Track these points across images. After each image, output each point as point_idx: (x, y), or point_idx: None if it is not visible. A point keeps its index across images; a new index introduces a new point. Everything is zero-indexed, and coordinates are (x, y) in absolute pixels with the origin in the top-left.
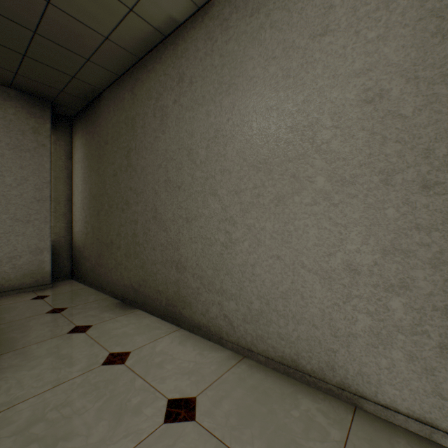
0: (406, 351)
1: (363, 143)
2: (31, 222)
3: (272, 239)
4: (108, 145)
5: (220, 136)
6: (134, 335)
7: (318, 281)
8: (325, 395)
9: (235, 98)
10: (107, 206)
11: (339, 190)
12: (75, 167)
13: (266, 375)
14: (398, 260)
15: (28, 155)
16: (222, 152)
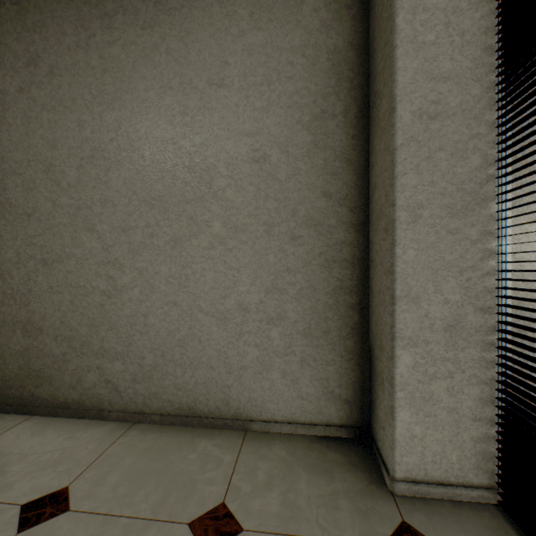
0: (281, 370)
1: (252, 196)
2: None
3: (169, 284)
4: None
5: (100, 157)
6: None
7: (215, 323)
8: (222, 430)
9: (122, 116)
10: None
11: (233, 236)
12: None
13: (162, 433)
14: (276, 297)
15: None
16: (104, 178)
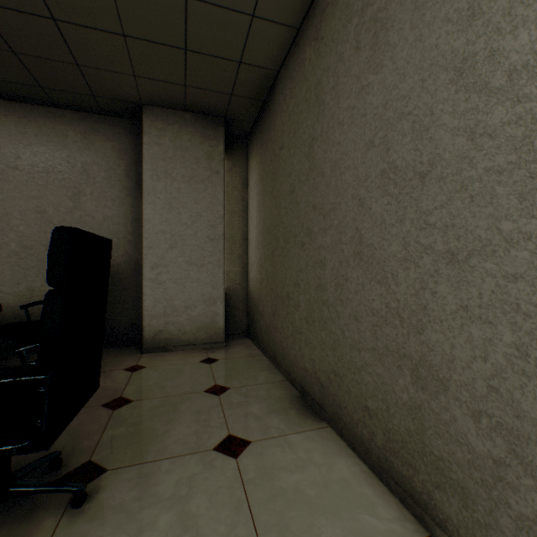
0: None
1: None
2: (204, 266)
3: None
4: (283, 150)
5: None
6: (315, 510)
7: None
8: None
9: None
10: (282, 241)
11: None
12: (251, 196)
13: None
14: None
15: (202, 187)
16: None
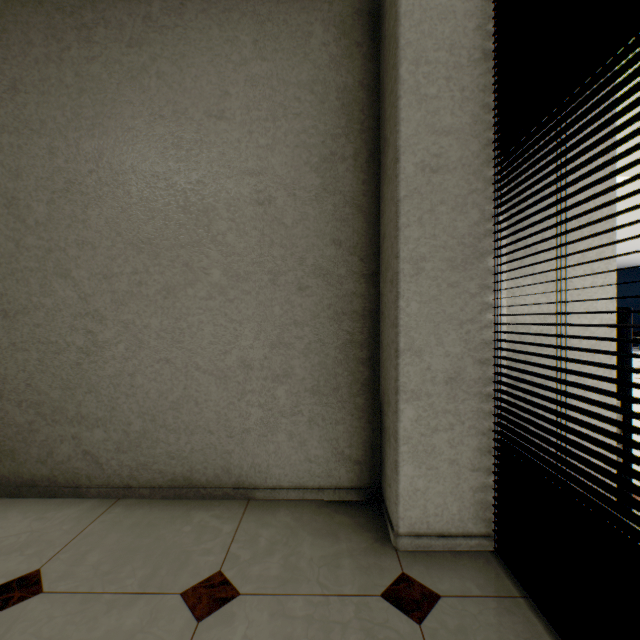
0: (288, 432)
1: (256, 242)
2: None
3: (160, 338)
4: None
5: (76, 191)
6: None
7: (215, 382)
8: (222, 501)
9: (104, 145)
10: None
11: (235, 285)
12: None
13: (152, 507)
14: (283, 353)
15: None
16: (81, 215)
